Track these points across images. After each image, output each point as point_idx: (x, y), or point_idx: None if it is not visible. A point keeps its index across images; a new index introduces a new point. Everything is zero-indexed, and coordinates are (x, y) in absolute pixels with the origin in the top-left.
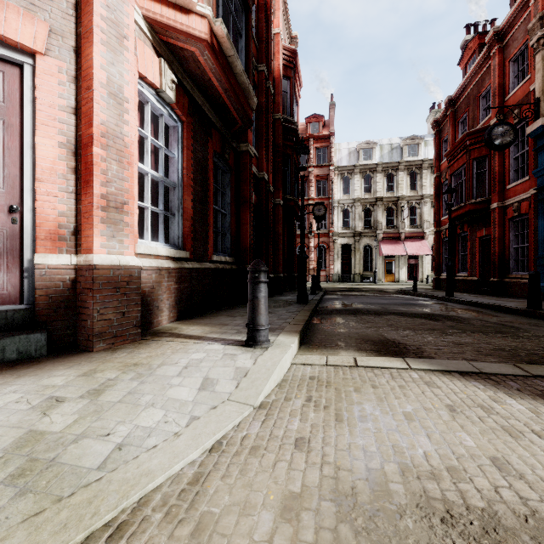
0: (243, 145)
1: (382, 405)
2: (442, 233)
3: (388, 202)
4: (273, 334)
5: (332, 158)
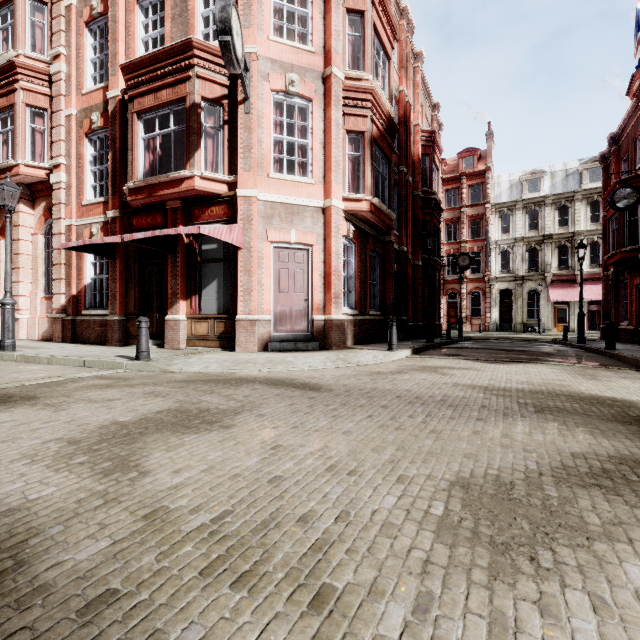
0: (387, 237)
1: (428, 361)
2: (609, 278)
3: (560, 239)
4: (400, 349)
5: (488, 195)
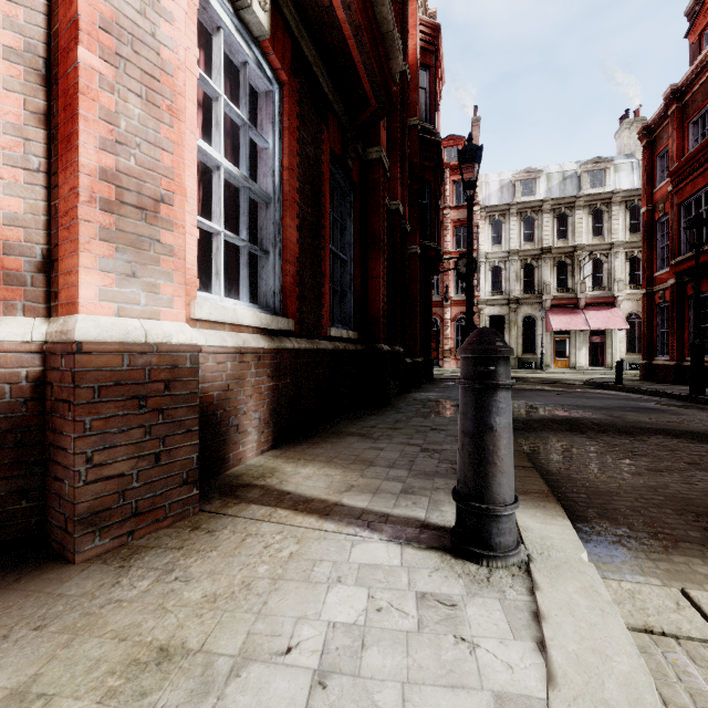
0: (373, 150)
1: None
2: (657, 295)
3: (560, 255)
4: None
5: (477, 195)
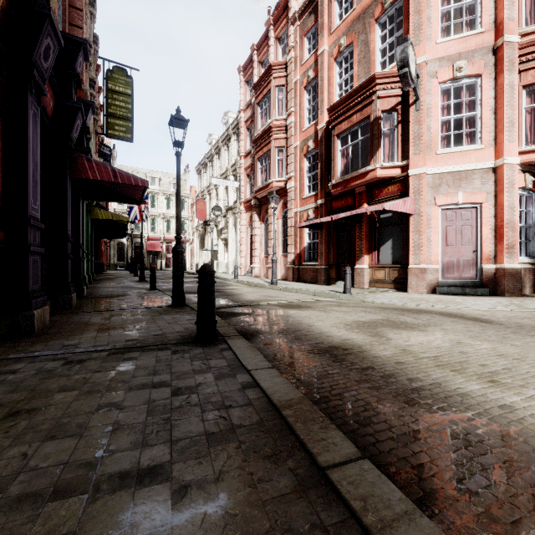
0: None
1: None
2: None
3: None
4: None
5: None
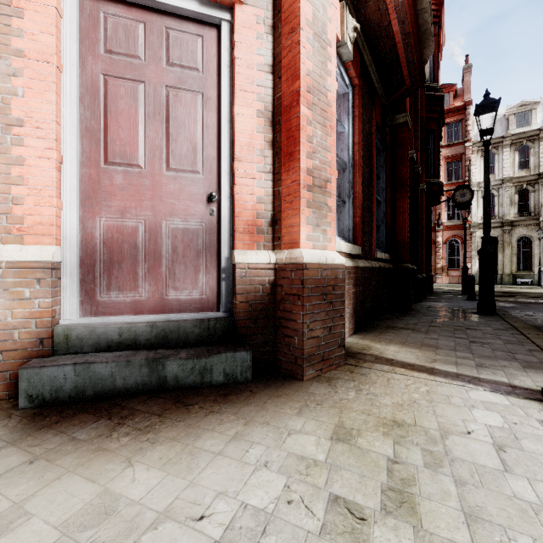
0: (400, 116)
1: None
2: None
3: None
4: None
5: (469, 132)
